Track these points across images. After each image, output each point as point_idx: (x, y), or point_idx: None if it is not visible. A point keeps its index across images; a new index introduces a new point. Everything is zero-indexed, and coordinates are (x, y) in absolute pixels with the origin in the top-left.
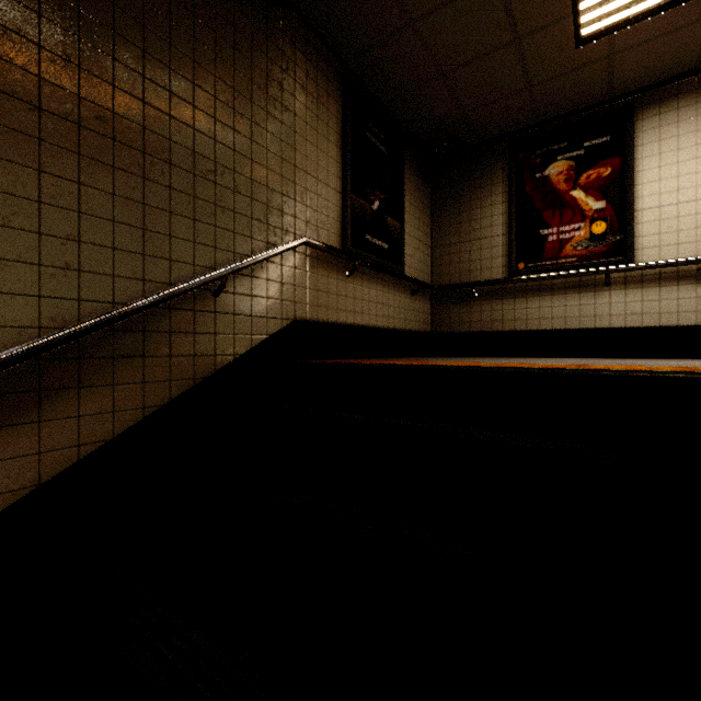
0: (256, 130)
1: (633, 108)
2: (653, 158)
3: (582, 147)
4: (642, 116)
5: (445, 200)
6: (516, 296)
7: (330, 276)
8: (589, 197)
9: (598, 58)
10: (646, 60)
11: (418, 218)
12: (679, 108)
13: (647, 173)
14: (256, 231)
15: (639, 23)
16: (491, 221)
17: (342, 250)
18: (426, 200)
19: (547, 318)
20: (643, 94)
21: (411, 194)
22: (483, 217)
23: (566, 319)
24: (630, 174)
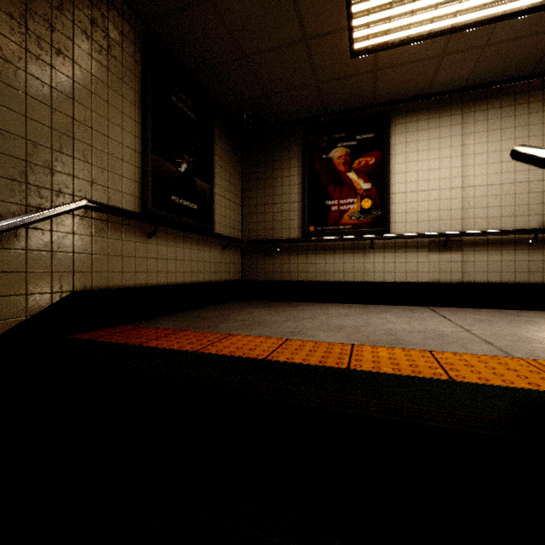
0: (6, 68)
1: (389, 115)
2: (402, 155)
3: (355, 139)
4: (395, 122)
5: (253, 167)
6: (308, 252)
7: (126, 239)
8: (360, 179)
9: (366, 71)
10: (398, 80)
11: (229, 181)
12: (418, 121)
13: (398, 166)
14: (6, 192)
15: (394, 49)
16: (289, 189)
17: (142, 211)
18: (237, 165)
19: (330, 272)
20: (395, 106)
21: (222, 159)
22: (283, 185)
23: (344, 273)
24: (387, 165)
